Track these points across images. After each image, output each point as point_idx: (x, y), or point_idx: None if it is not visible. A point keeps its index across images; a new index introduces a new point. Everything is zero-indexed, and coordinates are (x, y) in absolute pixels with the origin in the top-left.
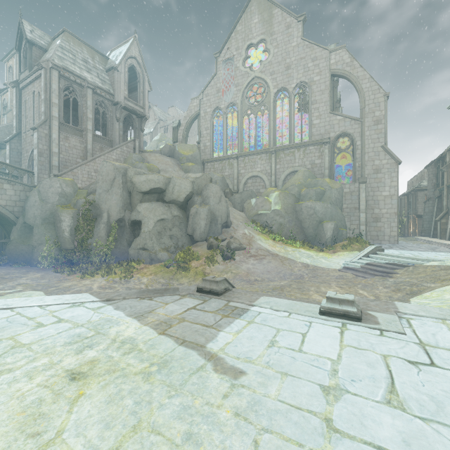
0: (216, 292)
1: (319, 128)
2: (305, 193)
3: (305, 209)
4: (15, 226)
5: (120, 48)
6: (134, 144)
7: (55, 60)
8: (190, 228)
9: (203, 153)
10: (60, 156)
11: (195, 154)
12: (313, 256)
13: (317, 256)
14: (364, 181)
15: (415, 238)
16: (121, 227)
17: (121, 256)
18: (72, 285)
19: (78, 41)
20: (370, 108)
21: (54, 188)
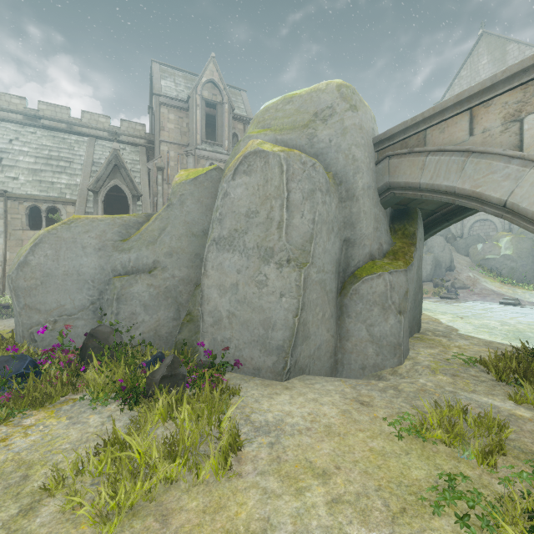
0: (450, 298)
1: None
2: None
3: None
4: None
5: None
6: None
7: None
8: None
9: None
10: None
11: None
12: None
13: None
14: None
15: None
16: None
17: None
18: None
19: None
20: None
21: None
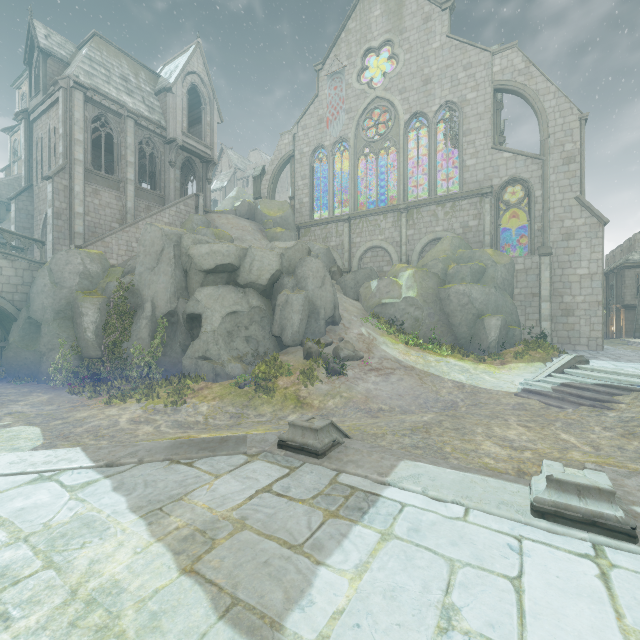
0: (313, 451)
1: (475, 172)
2: (454, 271)
3: (455, 297)
4: (16, 322)
5: (176, 60)
6: (196, 201)
7: (79, 76)
8: (278, 326)
9: (298, 214)
10: (86, 219)
11: (286, 215)
12: (469, 371)
13: (476, 371)
14: (548, 252)
15: (625, 341)
16: (173, 324)
17: (173, 369)
18: (89, 416)
19: (114, 50)
20: (557, 139)
21: (73, 264)
